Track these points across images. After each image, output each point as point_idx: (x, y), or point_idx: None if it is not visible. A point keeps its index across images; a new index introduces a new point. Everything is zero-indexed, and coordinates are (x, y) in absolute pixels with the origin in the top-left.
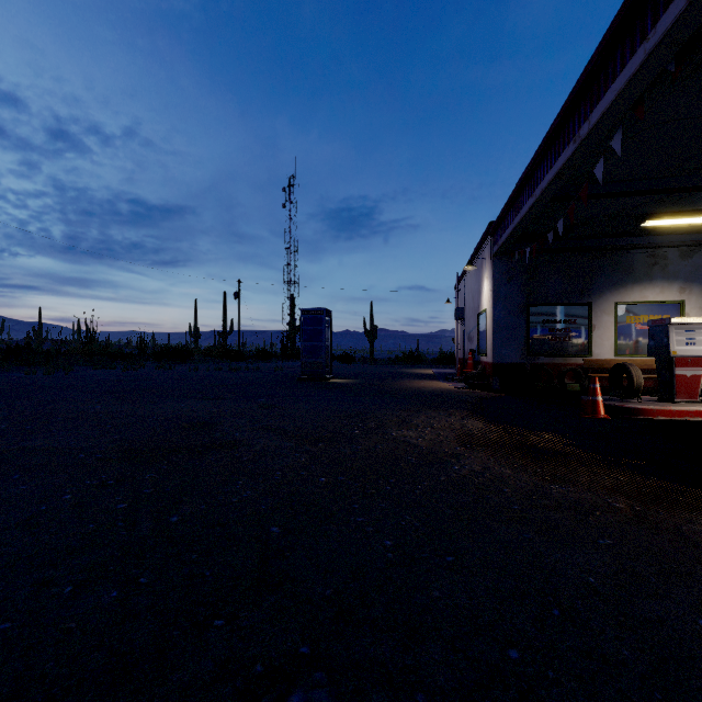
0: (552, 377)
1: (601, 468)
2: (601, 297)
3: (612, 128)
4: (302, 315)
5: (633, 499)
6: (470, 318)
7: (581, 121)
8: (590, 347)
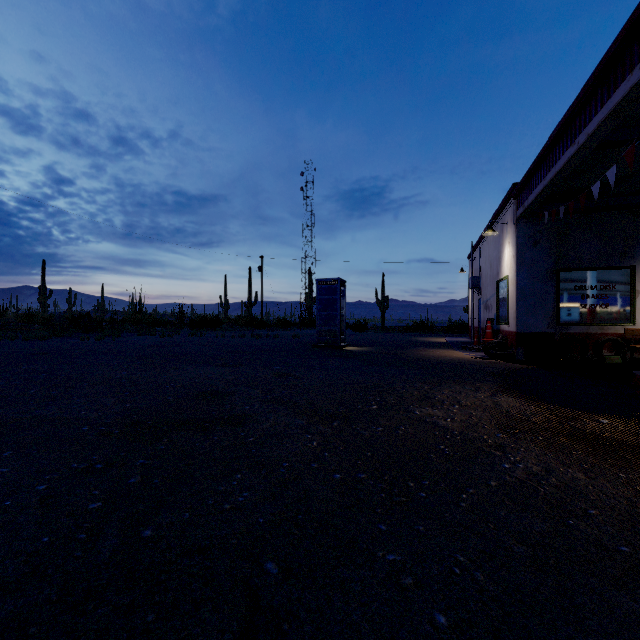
0: (586, 348)
1: None
2: None
3: None
4: (317, 285)
5: None
6: (486, 286)
7: None
8: (633, 315)
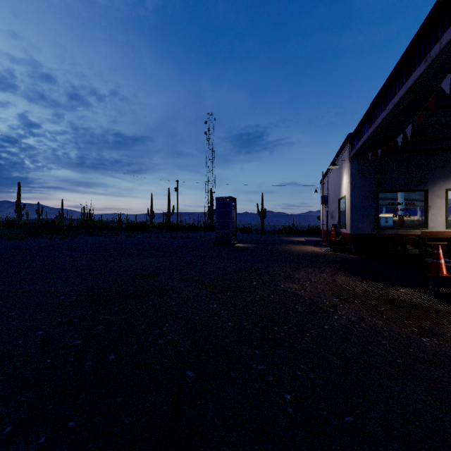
0: (396, 244)
1: None
2: (435, 185)
3: None
4: (216, 201)
5: None
6: (332, 202)
7: (432, 44)
8: (426, 222)
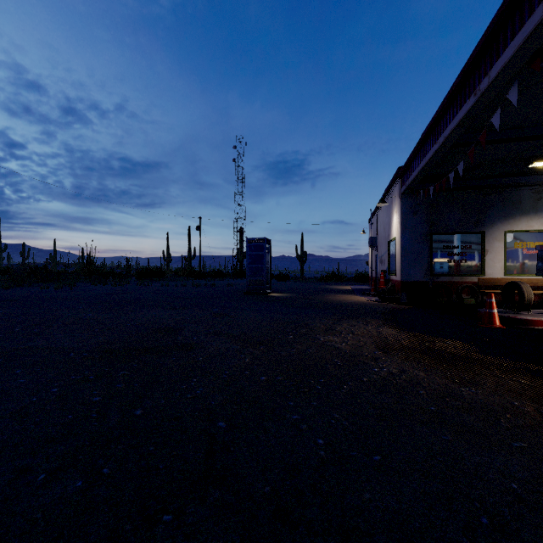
0: (451, 293)
1: (504, 373)
2: (493, 227)
3: (508, 82)
4: (247, 243)
5: (538, 402)
6: (381, 245)
7: (481, 76)
8: (483, 268)
